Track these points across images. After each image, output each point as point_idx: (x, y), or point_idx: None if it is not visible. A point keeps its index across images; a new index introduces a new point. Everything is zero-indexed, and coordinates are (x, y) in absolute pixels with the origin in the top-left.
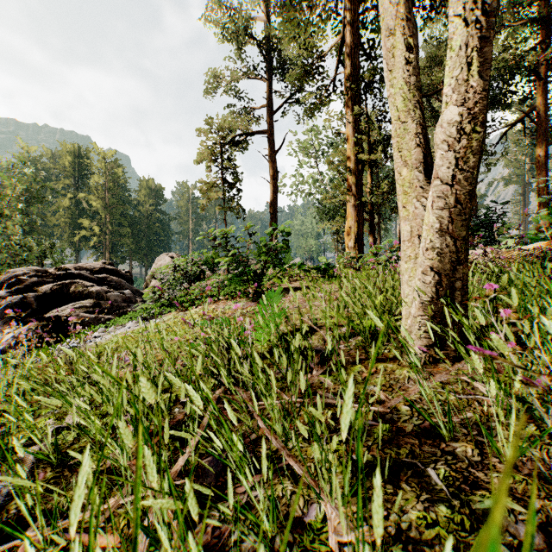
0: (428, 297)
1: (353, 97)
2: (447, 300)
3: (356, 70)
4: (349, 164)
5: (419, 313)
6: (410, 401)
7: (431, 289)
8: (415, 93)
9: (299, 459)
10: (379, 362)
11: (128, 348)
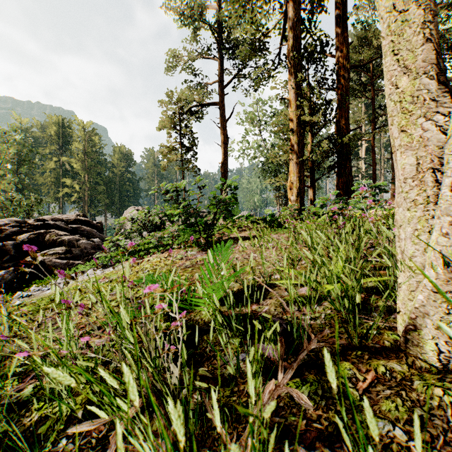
0: None
1: (295, 66)
2: None
3: (298, 41)
4: (292, 126)
5: (447, 288)
6: None
7: None
8: None
9: None
10: (376, 357)
11: None
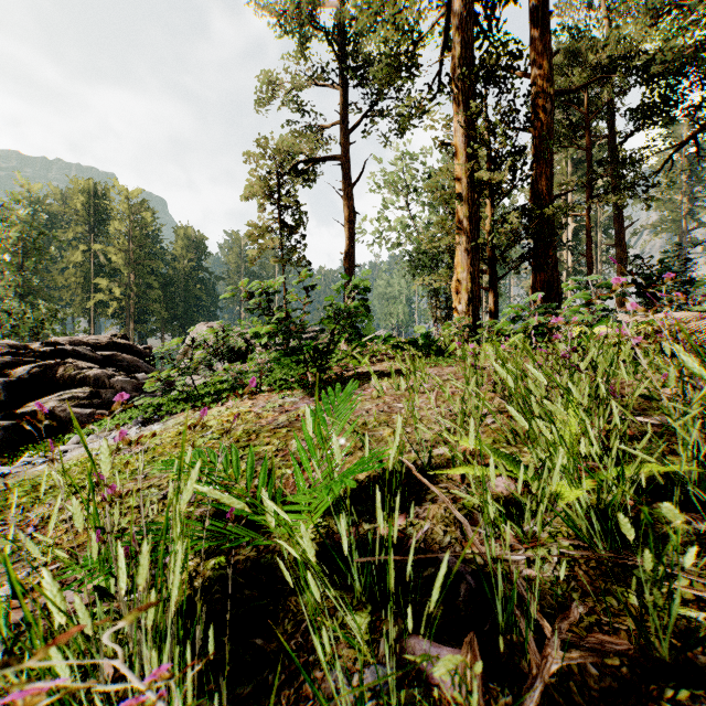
0: None
1: (464, 91)
2: None
3: (470, 50)
4: (459, 189)
5: None
6: None
7: None
8: None
9: None
10: None
11: None
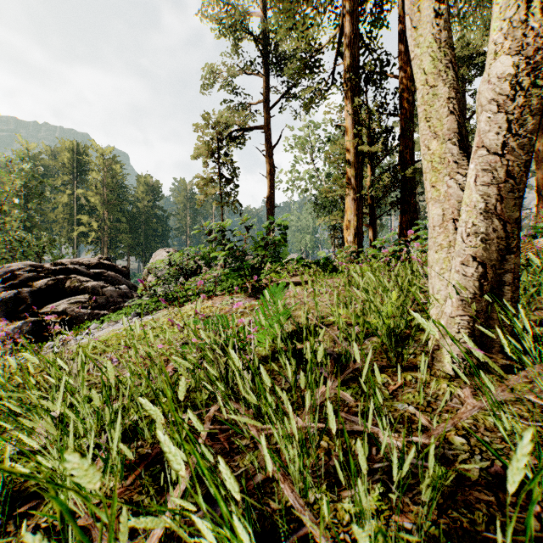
0: (469, 294)
1: (352, 89)
2: (491, 297)
3: (356, 61)
4: (348, 157)
5: (458, 313)
6: (463, 429)
7: (474, 283)
8: (446, 51)
9: (326, 523)
10: (407, 371)
11: (93, 362)
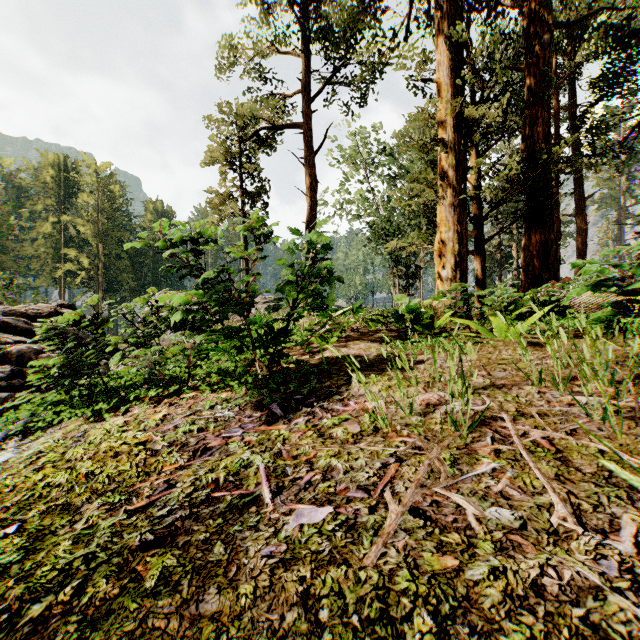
0: None
1: (450, 15)
2: None
3: None
4: (443, 133)
5: None
6: None
7: None
8: None
9: None
10: None
11: None
